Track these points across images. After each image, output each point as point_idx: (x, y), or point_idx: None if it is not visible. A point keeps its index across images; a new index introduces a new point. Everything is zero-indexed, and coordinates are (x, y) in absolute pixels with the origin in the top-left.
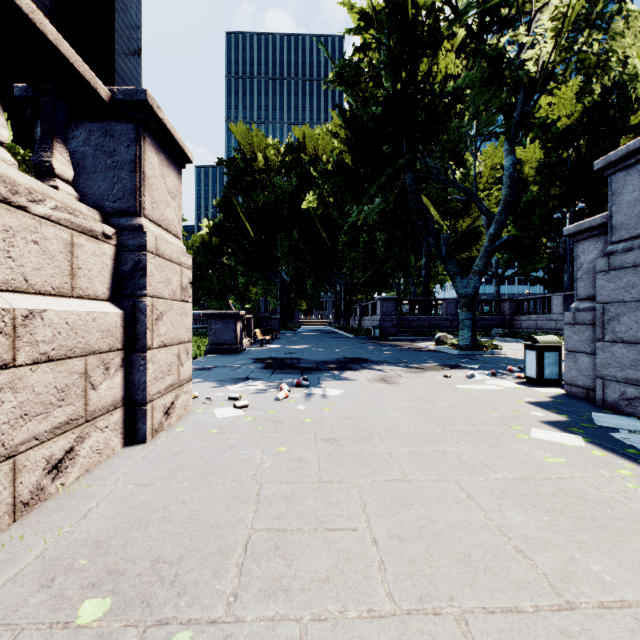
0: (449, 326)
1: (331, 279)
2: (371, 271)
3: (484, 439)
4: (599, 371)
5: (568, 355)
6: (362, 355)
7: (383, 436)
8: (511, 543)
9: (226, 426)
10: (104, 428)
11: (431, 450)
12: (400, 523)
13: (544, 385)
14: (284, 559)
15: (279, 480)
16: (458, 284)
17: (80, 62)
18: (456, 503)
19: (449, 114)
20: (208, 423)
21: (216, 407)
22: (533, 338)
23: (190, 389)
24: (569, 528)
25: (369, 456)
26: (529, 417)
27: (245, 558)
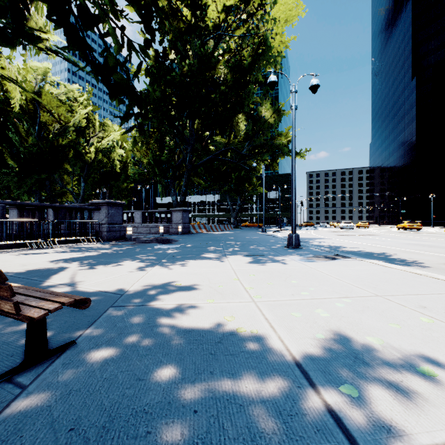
0: None
1: None
2: None
3: None
4: None
5: None
6: None
7: None
8: None
9: None
10: None
11: None
12: None
13: None
14: None
15: None
16: None
17: None
18: None
19: None
20: None
21: None
22: None
23: None
24: None
25: None
26: None
27: None
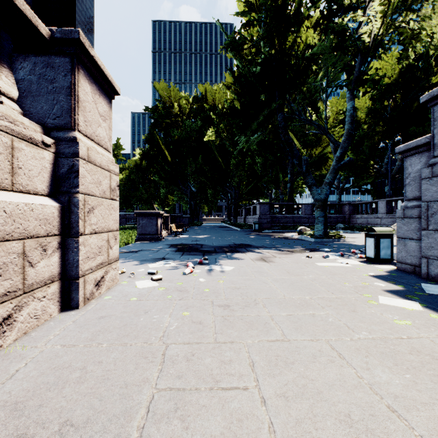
0: (306, 222)
1: (224, 190)
2: (252, 184)
3: (343, 305)
4: (424, 252)
5: (399, 241)
6: (246, 242)
7: (265, 302)
8: (384, 402)
9: (144, 295)
10: (42, 298)
11: (303, 314)
12: (284, 382)
13: (380, 263)
14: (182, 421)
15: (182, 341)
16: (314, 192)
17: (21, 1)
18: (330, 362)
19: (308, 72)
20: (130, 292)
21: (138, 280)
22: (371, 229)
23: (118, 266)
24: (431, 386)
25: (255, 319)
26: (374, 287)
27: (146, 420)
